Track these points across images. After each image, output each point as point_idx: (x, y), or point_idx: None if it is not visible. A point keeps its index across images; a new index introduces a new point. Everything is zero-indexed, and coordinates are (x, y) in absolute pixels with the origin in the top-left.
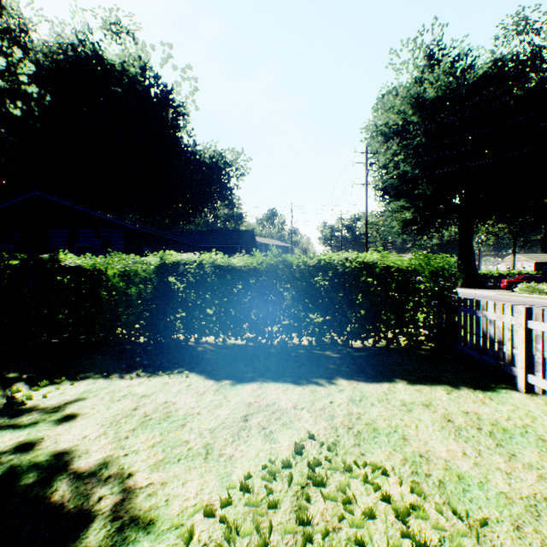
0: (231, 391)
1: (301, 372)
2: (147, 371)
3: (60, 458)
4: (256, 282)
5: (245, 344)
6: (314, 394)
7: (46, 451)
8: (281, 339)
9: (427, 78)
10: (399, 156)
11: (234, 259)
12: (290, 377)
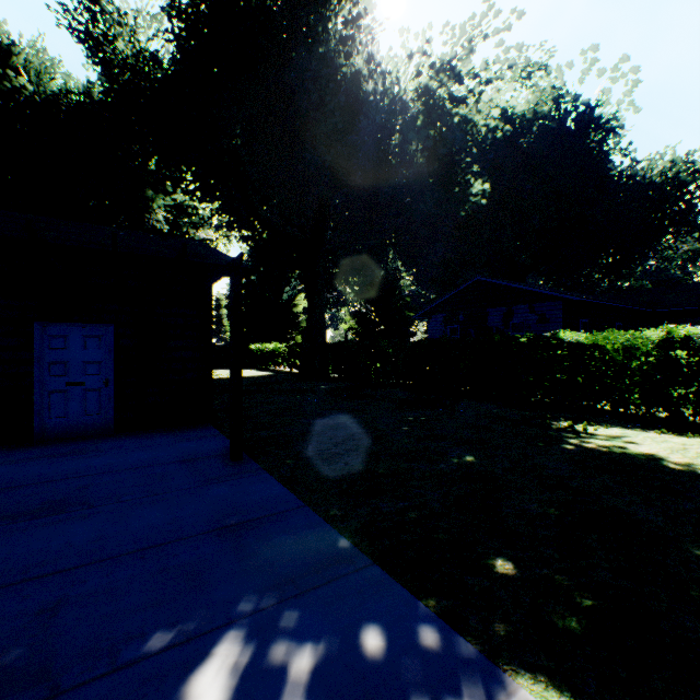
0: None
1: None
2: (667, 432)
3: (650, 455)
4: None
5: None
6: None
7: (636, 451)
8: None
9: None
10: None
11: None
12: None
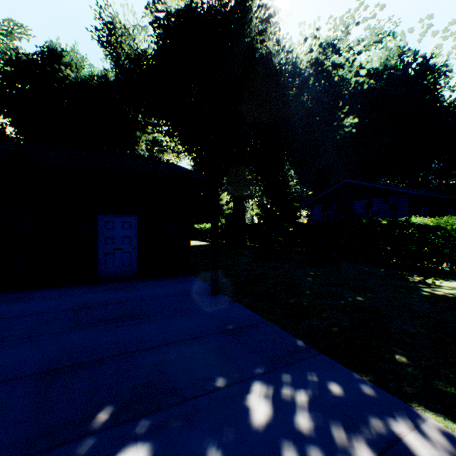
0: None
1: None
2: None
3: None
4: None
5: None
6: None
7: None
8: None
9: None
10: None
11: None
12: None
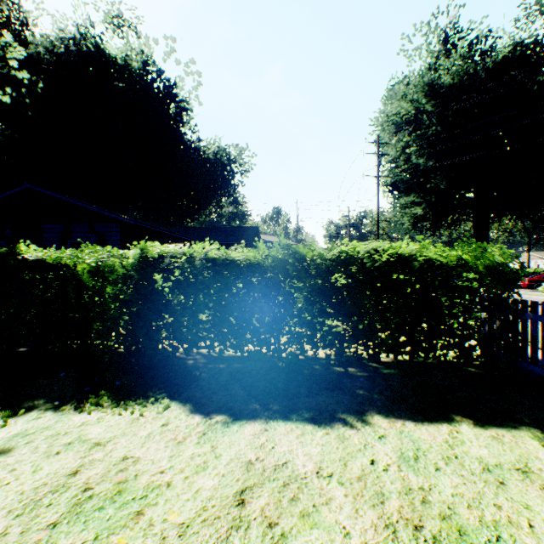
0: (222, 437)
1: (320, 401)
2: (115, 397)
3: None
4: (260, 280)
5: (247, 356)
6: (343, 444)
7: None
8: (291, 353)
9: (443, 63)
10: (411, 148)
11: (233, 252)
12: (305, 410)
